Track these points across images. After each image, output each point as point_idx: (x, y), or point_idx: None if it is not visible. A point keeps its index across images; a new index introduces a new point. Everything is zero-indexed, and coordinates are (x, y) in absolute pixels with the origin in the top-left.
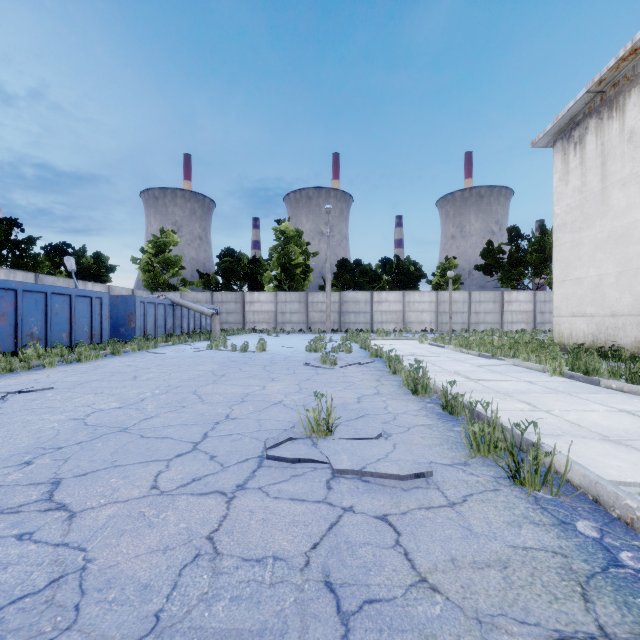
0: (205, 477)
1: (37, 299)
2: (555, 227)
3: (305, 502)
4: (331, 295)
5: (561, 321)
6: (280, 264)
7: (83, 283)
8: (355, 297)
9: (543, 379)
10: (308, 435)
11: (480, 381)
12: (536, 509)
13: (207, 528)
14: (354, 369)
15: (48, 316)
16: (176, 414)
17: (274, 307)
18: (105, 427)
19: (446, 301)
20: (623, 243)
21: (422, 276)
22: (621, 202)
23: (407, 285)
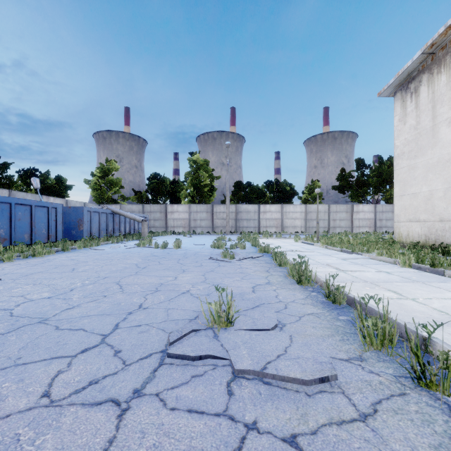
0: (103, 379)
1: (3, 208)
2: (396, 156)
3: (204, 416)
4: (230, 207)
5: (400, 225)
6: (193, 184)
7: (46, 197)
8: (247, 208)
9: (397, 270)
10: (210, 326)
11: (348, 272)
12: None
13: None
14: (248, 262)
15: (12, 221)
16: (96, 304)
17: (188, 216)
18: (27, 318)
19: (312, 211)
20: (449, 166)
21: (295, 193)
22: (448, 135)
23: (284, 200)
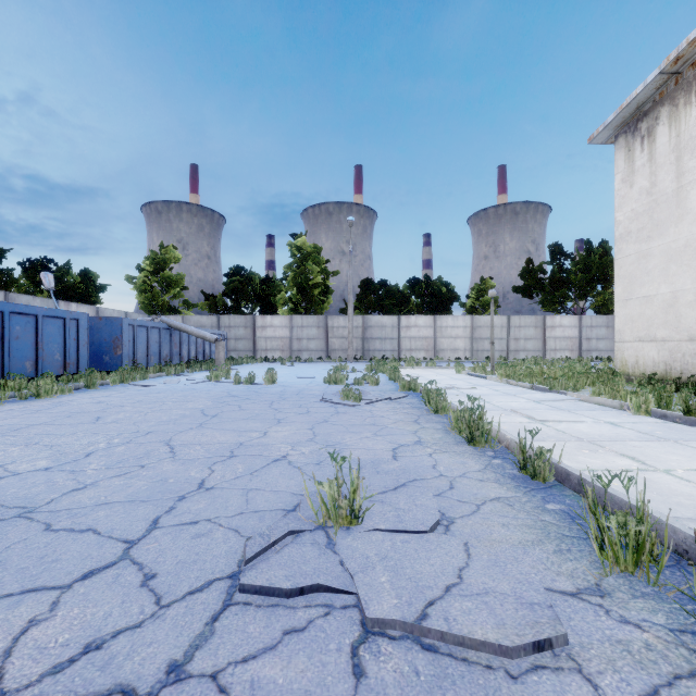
0: (112, 640)
1: None
2: (617, 237)
3: None
4: (353, 319)
5: (624, 347)
6: (296, 284)
7: (65, 304)
8: (380, 321)
9: (627, 419)
10: (321, 523)
11: (549, 423)
12: None
13: None
14: (384, 406)
15: (5, 340)
16: (125, 481)
17: (289, 332)
18: None
19: (482, 326)
20: None
21: (455, 298)
22: None
23: (438, 308)
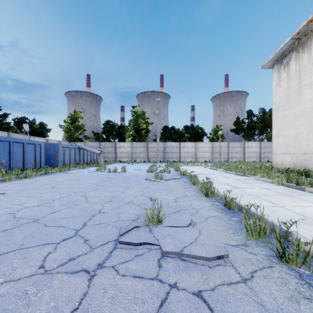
0: (78, 257)
1: (4, 145)
2: (273, 109)
3: (143, 279)
4: (159, 144)
5: (277, 156)
6: (134, 128)
7: (33, 137)
8: (171, 145)
9: (273, 187)
10: (146, 224)
11: (240, 188)
12: (303, 284)
13: (69, 307)
14: (172, 182)
15: (11, 154)
16: (70, 210)
17: (131, 150)
18: (25, 219)
19: (216, 147)
20: (310, 116)
21: (205, 134)
22: (309, 95)
23: (197, 139)
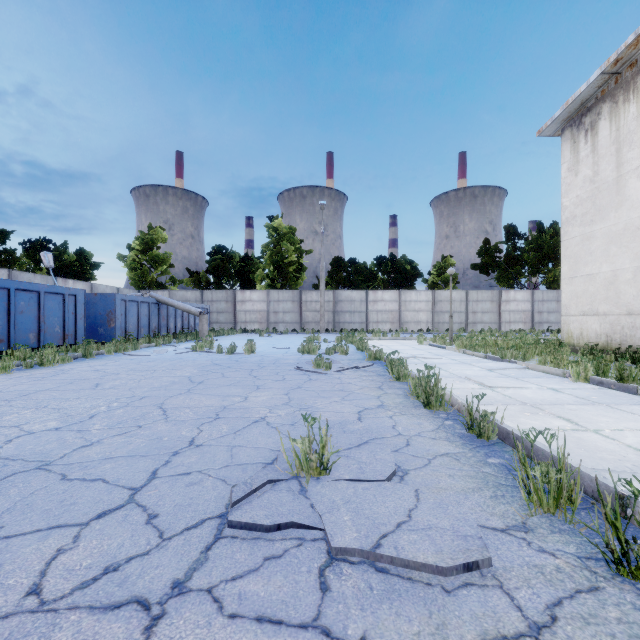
0: (126, 564)
1: None
2: (563, 220)
3: (282, 628)
4: (325, 294)
5: (570, 320)
6: (273, 262)
7: (63, 280)
8: (350, 296)
9: (568, 386)
10: (295, 474)
11: (498, 389)
12: None
13: None
14: (351, 374)
15: (11, 315)
16: (125, 439)
17: (266, 306)
18: (20, 461)
19: (443, 300)
20: None
21: (418, 275)
22: (639, 191)
23: (403, 284)
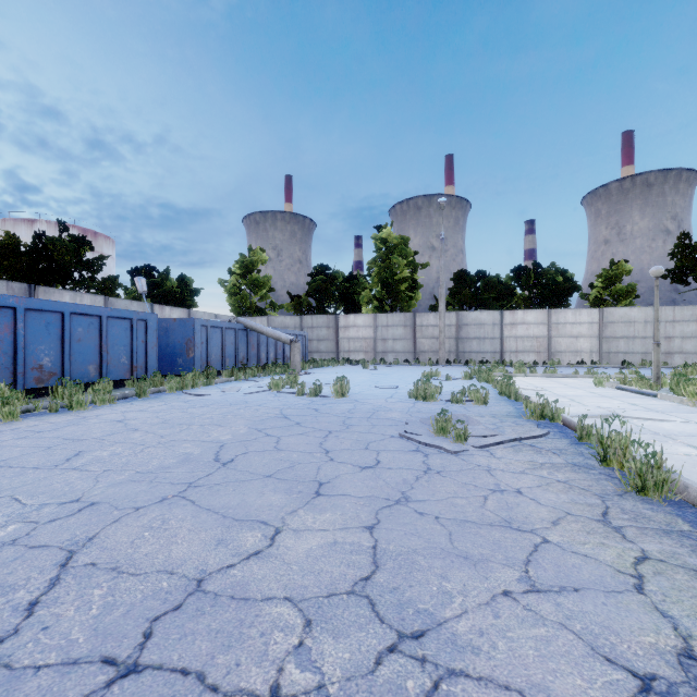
0: None
1: (49, 321)
2: None
3: None
4: (446, 316)
5: None
6: (380, 279)
7: (160, 307)
8: (478, 318)
9: None
10: None
11: None
12: None
13: None
14: (511, 457)
15: (66, 343)
16: None
17: (373, 333)
18: None
19: (616, 321)
20: None
21: (575, 288)
22: None
23: (551, 301)
